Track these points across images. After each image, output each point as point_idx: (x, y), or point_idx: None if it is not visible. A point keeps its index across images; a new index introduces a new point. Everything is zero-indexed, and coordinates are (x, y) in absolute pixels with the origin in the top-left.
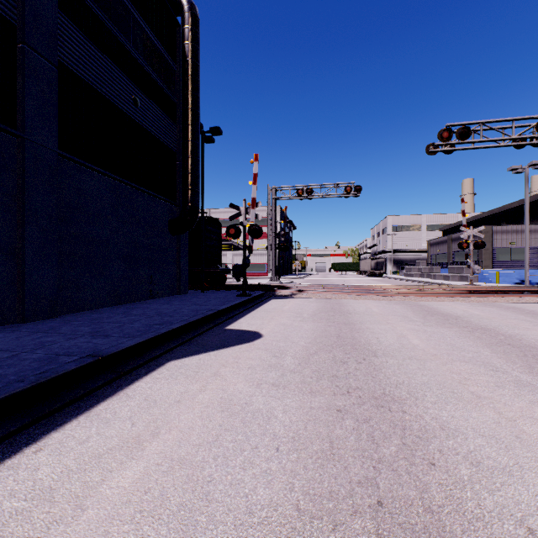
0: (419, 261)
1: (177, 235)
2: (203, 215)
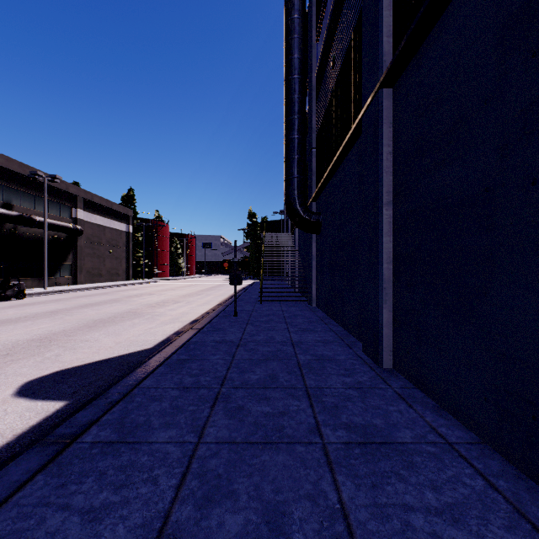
0: None
1: None
2: None
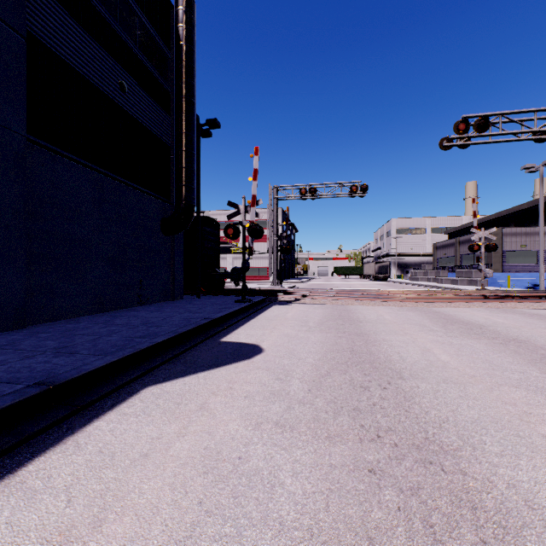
0: (425, 265)
1: (171, 236)
2: (199, 214)
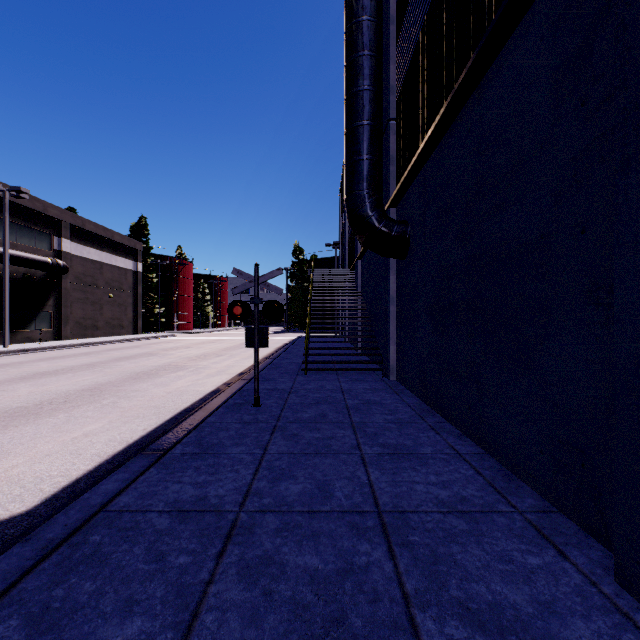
0: None
1: None
2: None
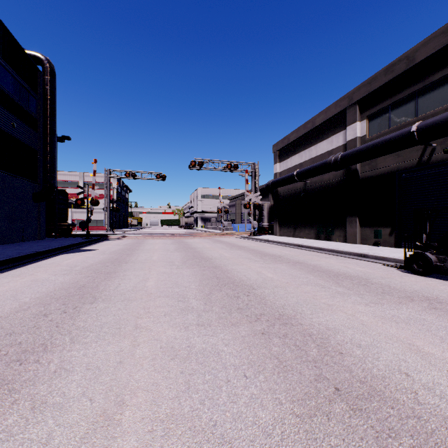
0: (212, 219)
1: (38, 202)
2: (56, 189)
